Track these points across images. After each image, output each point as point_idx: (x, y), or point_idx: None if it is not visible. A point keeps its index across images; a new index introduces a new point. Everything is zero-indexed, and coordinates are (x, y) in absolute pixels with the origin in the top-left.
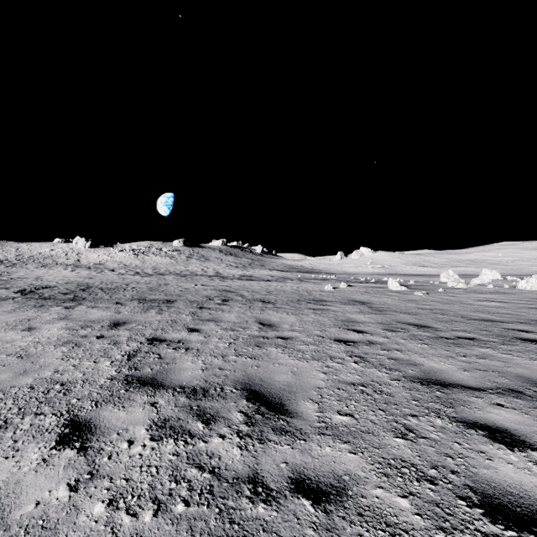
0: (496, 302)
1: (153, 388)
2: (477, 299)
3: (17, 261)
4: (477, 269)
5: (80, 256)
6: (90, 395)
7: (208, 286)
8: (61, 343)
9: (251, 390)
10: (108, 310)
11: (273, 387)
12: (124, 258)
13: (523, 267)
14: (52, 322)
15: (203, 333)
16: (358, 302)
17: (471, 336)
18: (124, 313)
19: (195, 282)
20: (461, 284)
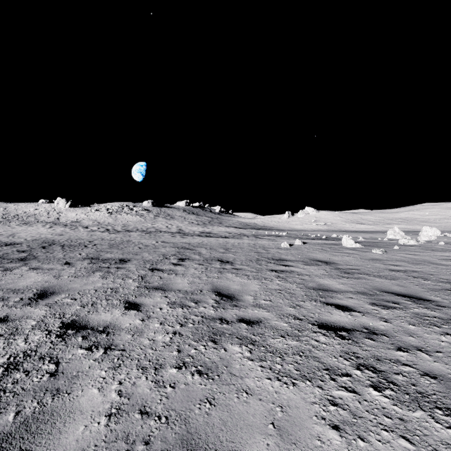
0: None
1: None
2: (443, 258)
3: (2, 219)
4: (409, 226)
5: (60, 214)
6: None
7: (168, 243)
8: None
9: None
10: (49, 272)
11: None
12: (99, 217)
13: (449, 224)
14: None
15: (142, 312)
16: (321, 262)
17: None
18: (63, 277)
19: (157, 238)
20: (413, 241)
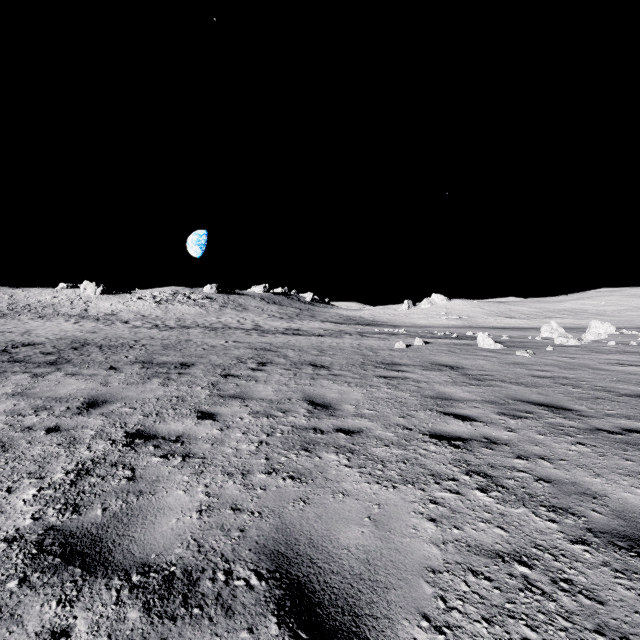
0: (636, 366)
1: (82, 571)
2: (607, 362)
3: (9, 311)
4: (576, 321)
5: (88, 304)
6: None
7: (242, 343)
8: None
9: (289, 580)
10: (93, 379)
11: (337, 567)
12: (143, 308)
13: (633, 318)
14: None
15: (220, 421)
16: (445, 366)
17: None
18: (113, 384)
19: (226, 337)
20: (573, 340)
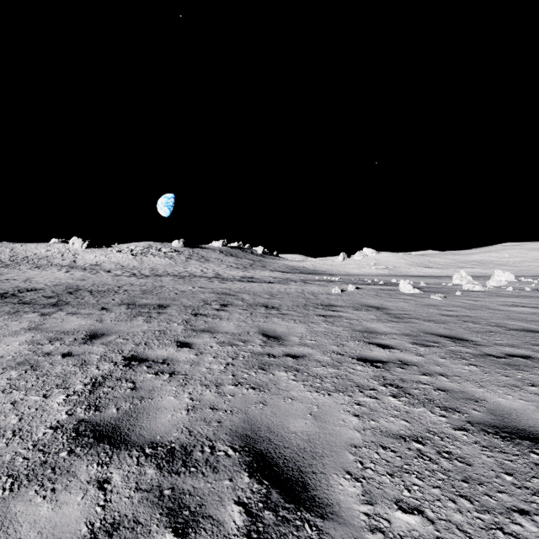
0: (526, 307)
1: (110, 446)
2: (503, 304)
3: (10, 262)
4: (483, 270)
5: (76, 257)
6: (11, 463)
7: (206, 288)
8: (14, 364)
9: (255, 451)
10: (90, 317)
11: (288, 444)
12: (122, 259)
13: (531, 268)
14: (17, 334)
15: (195, 349)
16: (372, 307)
17: (524, 354)
18: (107, 321)
19: (192, 284)
20: (478, 286)
